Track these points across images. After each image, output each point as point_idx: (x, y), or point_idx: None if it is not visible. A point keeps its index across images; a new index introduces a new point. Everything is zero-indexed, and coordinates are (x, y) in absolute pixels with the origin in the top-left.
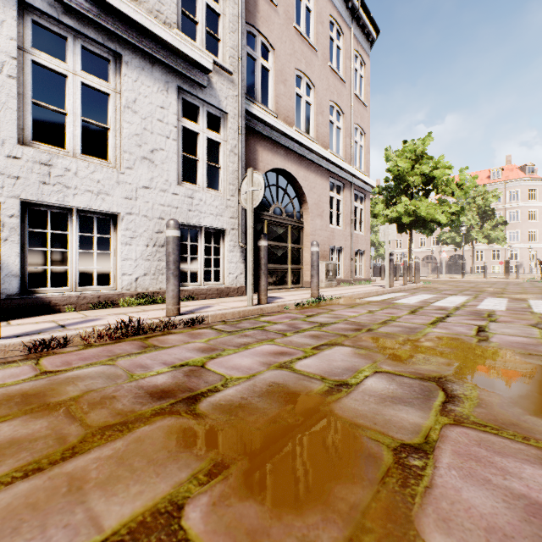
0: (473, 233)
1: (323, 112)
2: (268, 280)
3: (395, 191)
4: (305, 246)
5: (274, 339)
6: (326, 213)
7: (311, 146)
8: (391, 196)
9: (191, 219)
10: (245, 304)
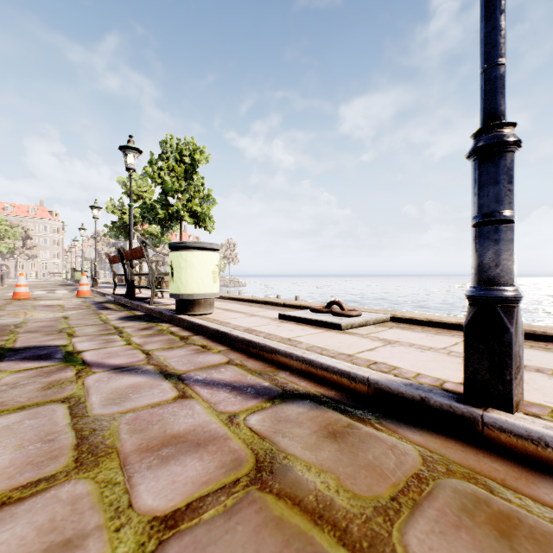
0: (18, 252)
1: None
2: None
3: None
4: None
5: None
6: None
7: None
8: None
9: None
10: None
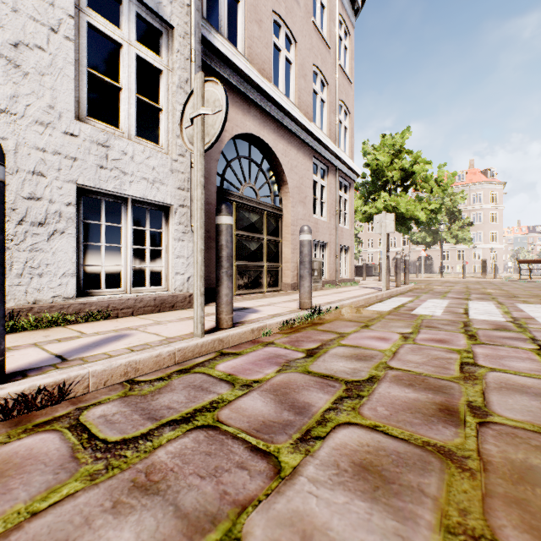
0: (443, 233)
1: (306, 76)
2: (238, 282)
3: (373, 187)
4: (284, 239)
5: (243, 511)
6: (309, 200)
7: (292, 111)
8: (369, 193)
9: (105, 183)
10: (193, 328)
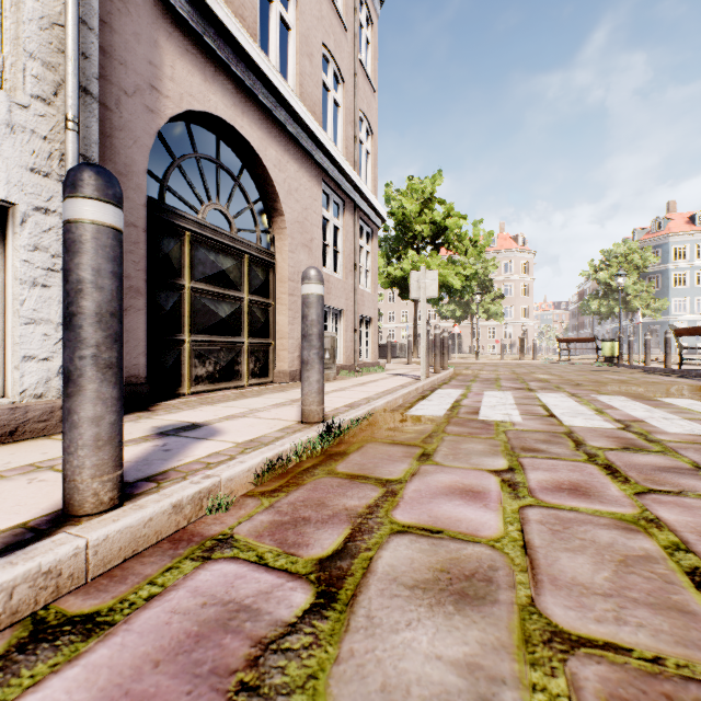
0: (474, 306)
1: (313, 56)
2: (196, 372)
3: (398, 243)
4: (279, 302)
5: None
6: (317, 245)
7: (291, 100)
8: (393, 250)
9: None
10: None
